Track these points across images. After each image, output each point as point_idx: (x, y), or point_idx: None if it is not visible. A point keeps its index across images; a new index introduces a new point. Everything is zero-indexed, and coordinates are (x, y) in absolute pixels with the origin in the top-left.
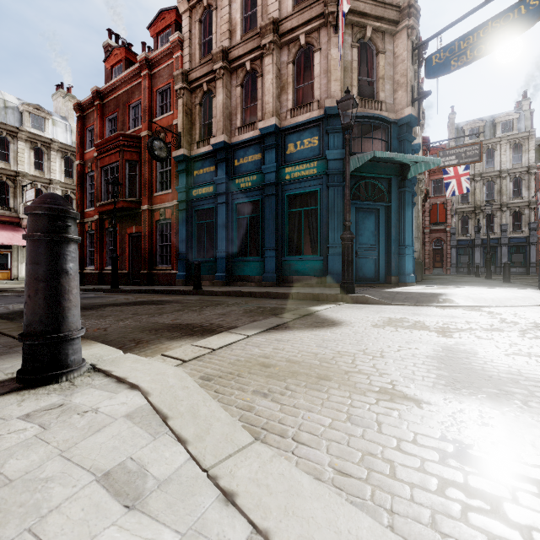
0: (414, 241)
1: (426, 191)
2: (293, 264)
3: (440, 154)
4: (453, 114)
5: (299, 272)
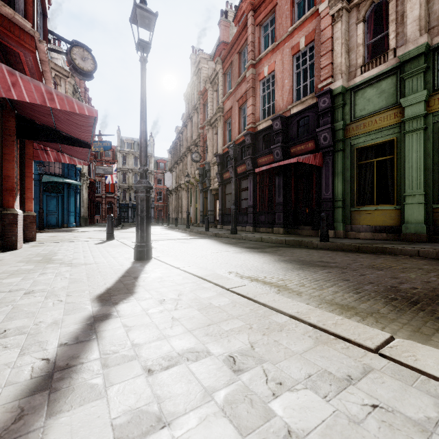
0: (81, 208)
1: (94, 180)
2: None
3: (96, 167)
4: (119, 131)
5: None
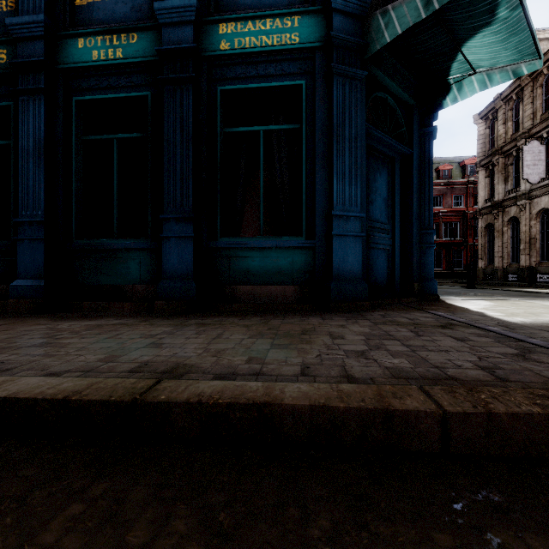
0: None
1: None
2: (237, 257)
3: None
4: None
5: (253, 275)
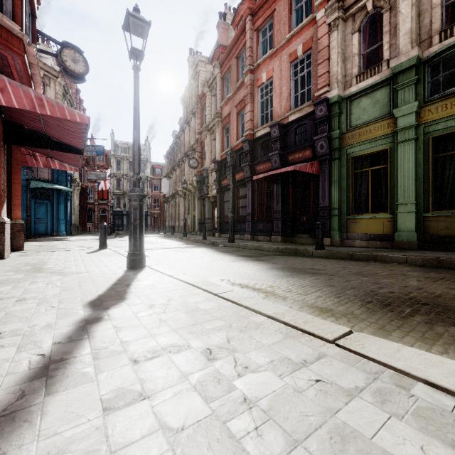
0: (72, 215)
1: (86, 185)
2: None
3: (88, 172)
4: (113, 134)
5: None
